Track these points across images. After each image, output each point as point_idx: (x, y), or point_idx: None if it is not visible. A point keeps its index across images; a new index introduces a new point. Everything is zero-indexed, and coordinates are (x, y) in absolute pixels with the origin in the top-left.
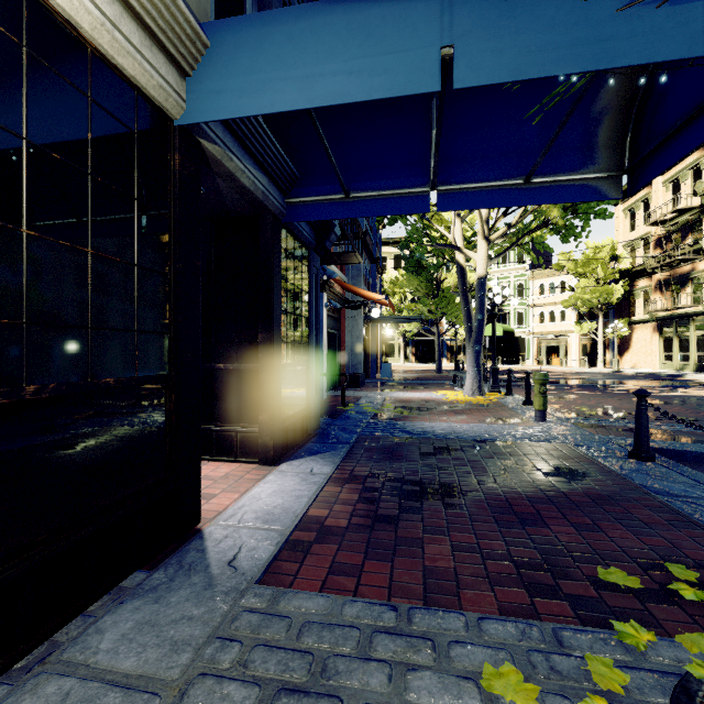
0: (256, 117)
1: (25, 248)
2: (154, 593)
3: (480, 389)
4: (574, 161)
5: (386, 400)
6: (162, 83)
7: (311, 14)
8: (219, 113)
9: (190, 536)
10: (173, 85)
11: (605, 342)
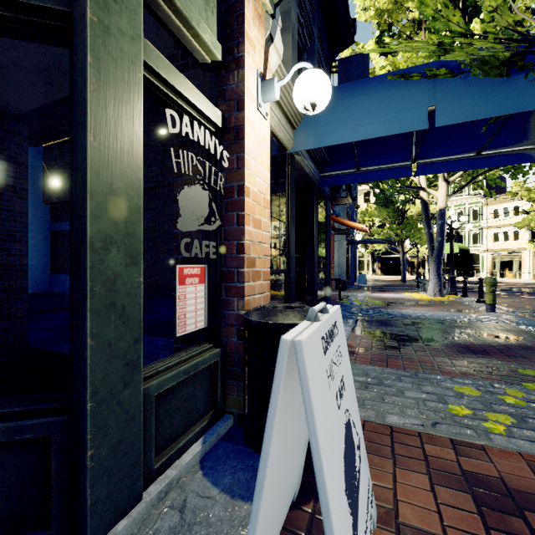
0: None
1: None
2: None
3: (440, 292)
4: (512, 138)
5: (368, 298)
6: (288, 137)
7: (357, 94)
8: (310, 146)
9: None
10: (291, 136)
11: None
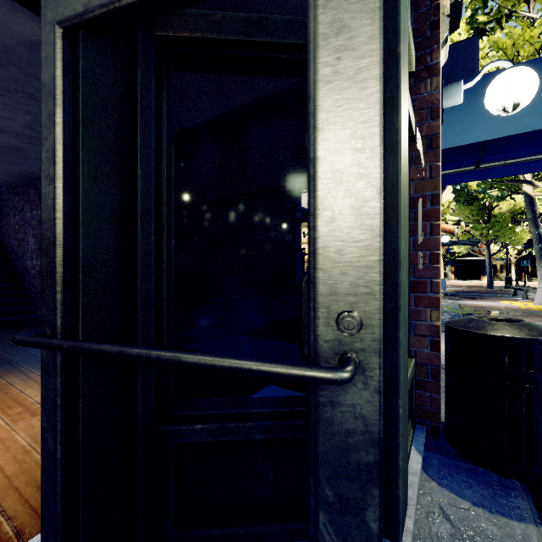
0: None
1: None
2: None
3: None
4: None
5: (460, 306)
6: None
7: None
8: (443, 146)
9: None
10: None
11: None
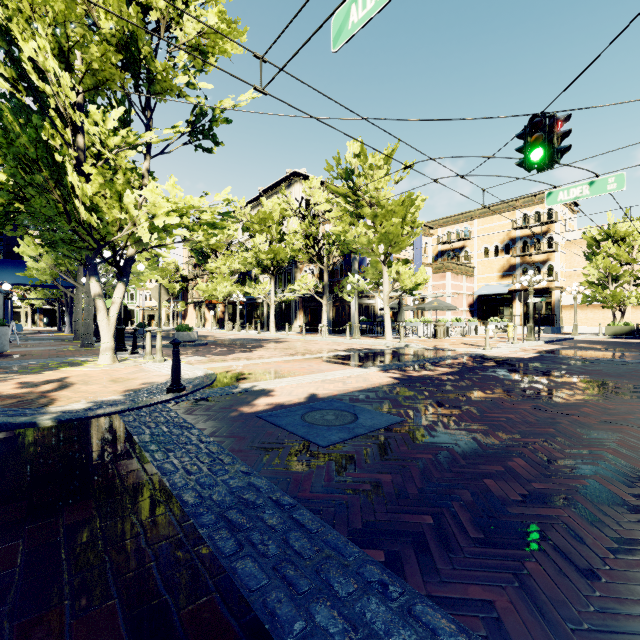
0: None
1: None
2: None
3: (72, 331)
4: None
5: (23, 336)
6: None
7: (17, 270)
8: None
9: None
10: None
11: (178, 313)
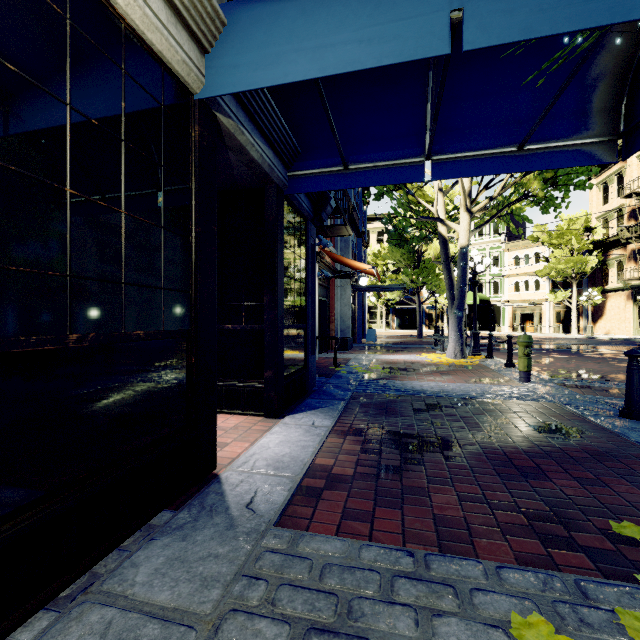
0: (265, 93)
1: (69, 206)
2: (181, 531)
3: (462, 352)
4: (568, 127)
5: (374, 362)
6: (185, 58)
7: None
8: (236, 86)
9: (208, 480)
10: (194, 60)
11: (579, 310)
